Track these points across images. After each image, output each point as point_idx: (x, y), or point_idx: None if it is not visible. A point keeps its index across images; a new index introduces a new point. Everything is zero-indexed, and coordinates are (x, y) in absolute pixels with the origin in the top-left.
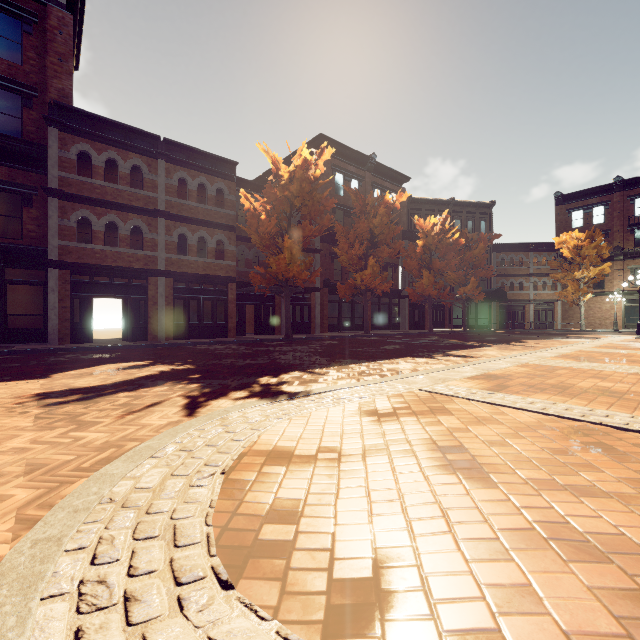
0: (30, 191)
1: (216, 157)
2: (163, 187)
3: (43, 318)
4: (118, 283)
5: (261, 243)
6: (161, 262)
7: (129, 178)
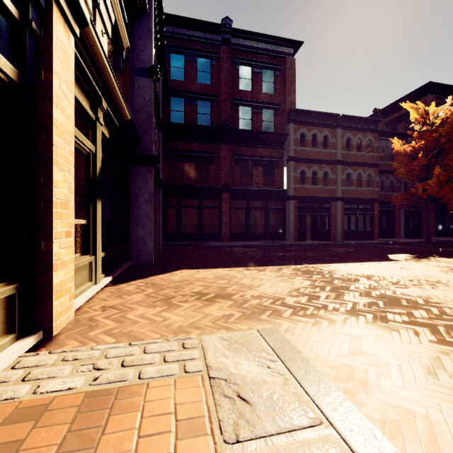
0: (278, 160)
1: (369, 119)
2: (339, 145)
3: (282, 227)
4: (316, 206)
5: (406, 173)
6: (338, 192)
7: (322, 143)
